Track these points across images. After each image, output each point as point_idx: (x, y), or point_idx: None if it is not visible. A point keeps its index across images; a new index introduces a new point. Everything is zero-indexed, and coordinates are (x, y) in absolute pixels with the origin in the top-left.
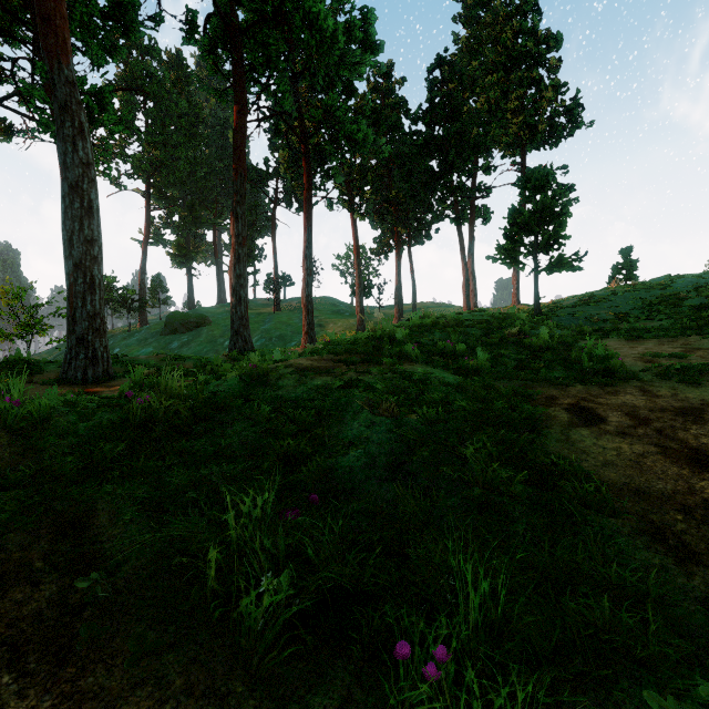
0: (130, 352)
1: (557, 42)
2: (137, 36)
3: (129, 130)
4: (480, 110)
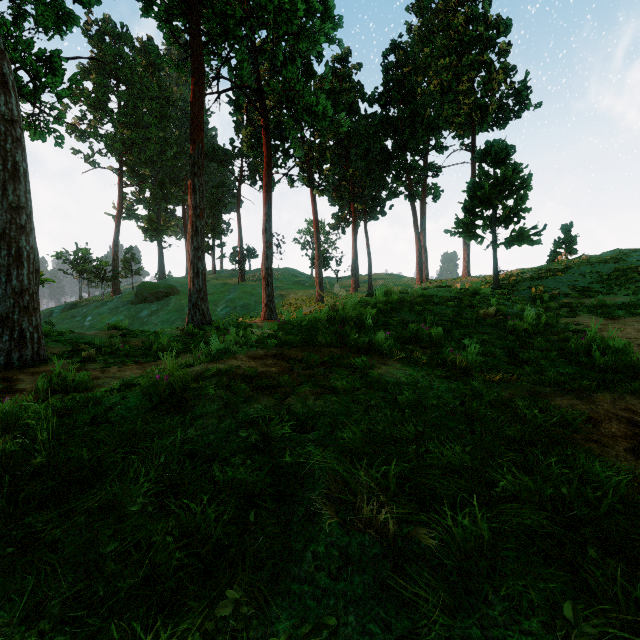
0: (101, 320)
1: (507, 28)
2: (92, 2)
3: (102, 111)
4: (433, 92)
